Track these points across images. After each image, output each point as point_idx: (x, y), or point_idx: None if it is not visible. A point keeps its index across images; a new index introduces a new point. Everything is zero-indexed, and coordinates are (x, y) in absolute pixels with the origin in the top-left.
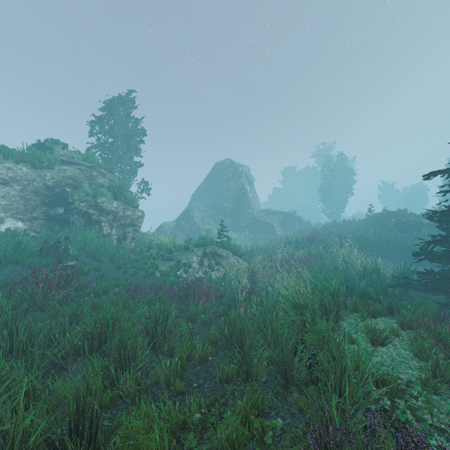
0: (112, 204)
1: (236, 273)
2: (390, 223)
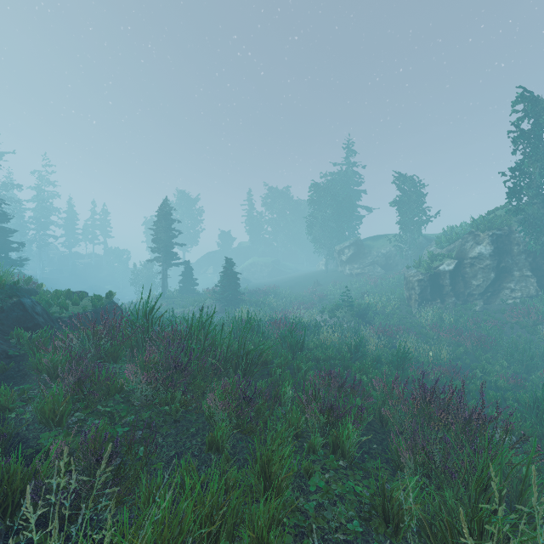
0: (409, 272)
1: (314, 317)
2: (102, 306)
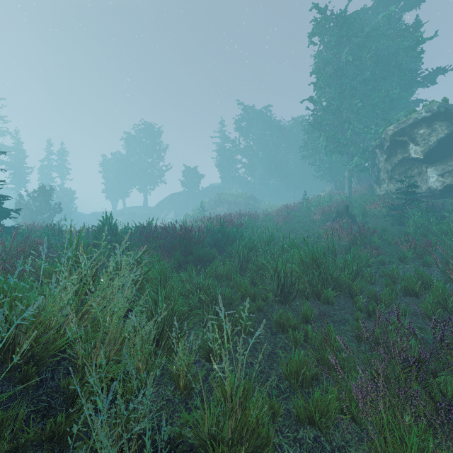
0: None
1: None
2: None
